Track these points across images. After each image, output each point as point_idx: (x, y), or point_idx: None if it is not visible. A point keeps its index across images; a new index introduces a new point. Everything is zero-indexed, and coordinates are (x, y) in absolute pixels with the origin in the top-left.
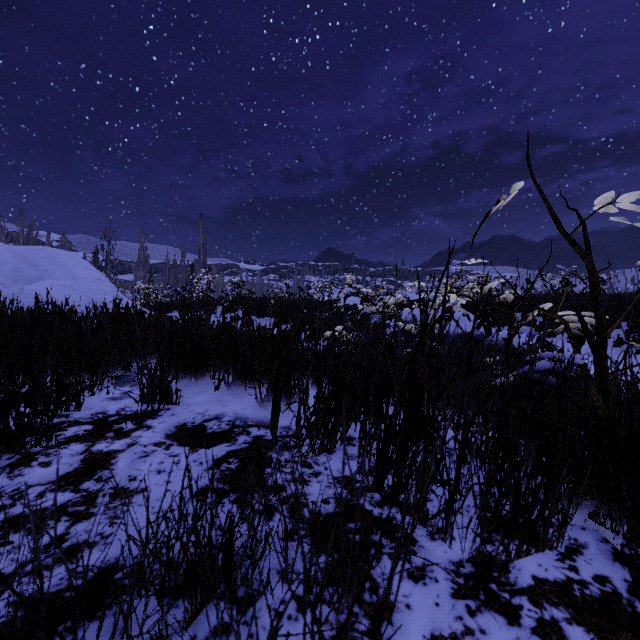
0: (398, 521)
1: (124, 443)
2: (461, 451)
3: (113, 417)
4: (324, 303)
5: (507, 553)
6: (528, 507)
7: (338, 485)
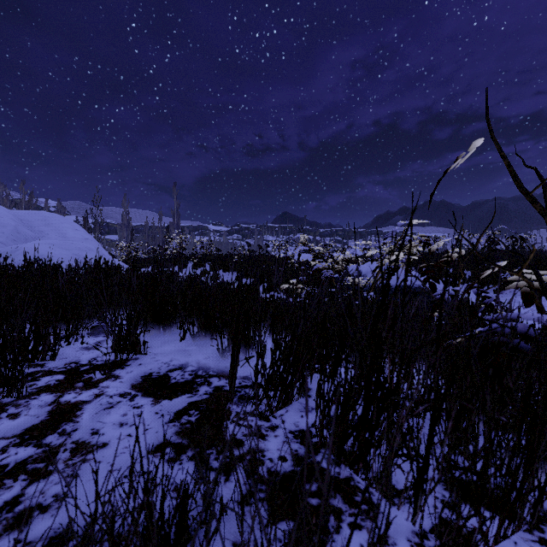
0: (356, 482)
1: (91, 394)
2: (432, 425)
3: (84, 367)
4: (280, 259)
5: (485, 542)
6: (507, 489)
7: (295, 440)
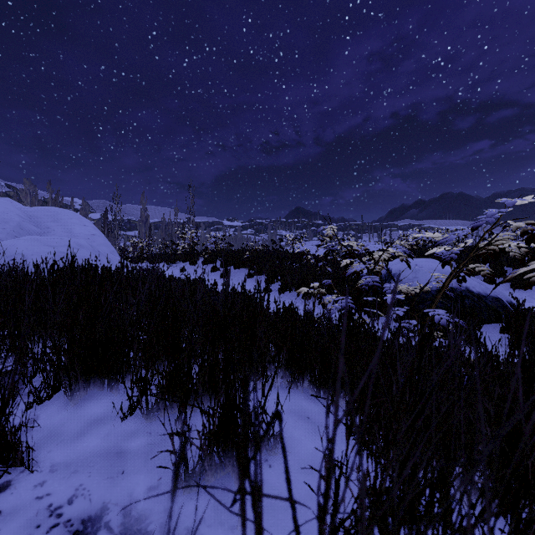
0: None
1: None
2: None
3: None
4: (295, 254)
5: None
6: None
7: None
